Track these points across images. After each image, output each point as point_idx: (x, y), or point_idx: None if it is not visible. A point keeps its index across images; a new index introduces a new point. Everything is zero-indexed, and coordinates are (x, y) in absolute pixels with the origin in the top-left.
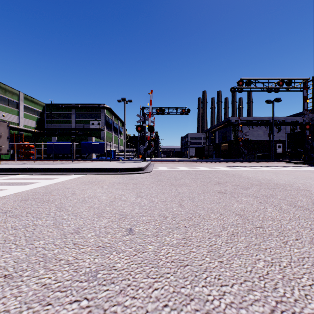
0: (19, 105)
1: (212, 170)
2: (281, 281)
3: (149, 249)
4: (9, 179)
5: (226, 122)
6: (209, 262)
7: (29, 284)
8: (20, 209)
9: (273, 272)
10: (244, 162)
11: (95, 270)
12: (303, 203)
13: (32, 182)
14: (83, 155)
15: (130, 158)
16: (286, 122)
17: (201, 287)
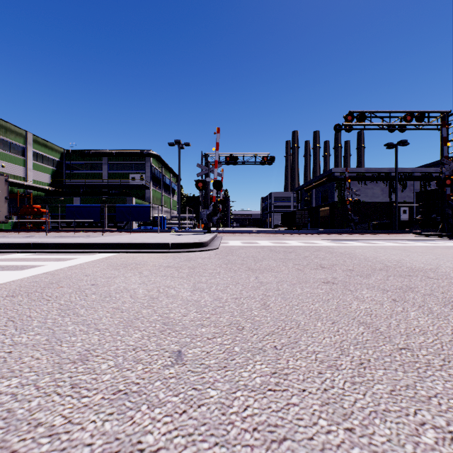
0: (26, 151)
1: (308, 246)
2: None
3: (210, 398)
4: (1, 260)
5: (328, 176)
6: (328, 432)
7: None
8: None
9: None
10: (354, 233)
11: (100, 452)
12: None
13: (34, 265)
14: (119, 223)
15: (188, 228)
16: (414, 176)
17: None
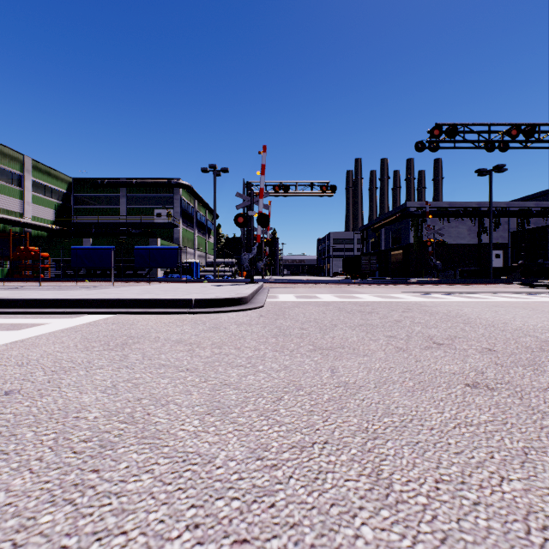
0: (23, 180)
1: (390, 302)
2: None
3: None
4: None
5: (401, 211)
6: None
7: None
8: None
9: None
10: (440, 284)
11: None
12: None
13: None
14: (140, 271)
15: (226, 277)
16: (509, 212)
17: None
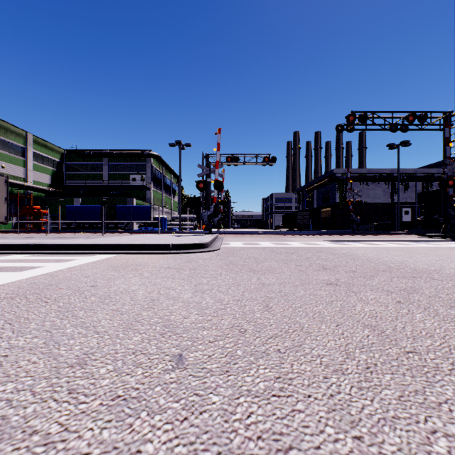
0: (26, 152)
1: (310, 247)
2: None
3: (212, 404)
4: None
5: (329, 176)
6: (335, 440)
7: None
8: None
9: None
10: (356, 234)
11: None
12: None
13: (33, 266)
14: (120, 224)
15: (189, 229)
16: (416, 177)
17: None
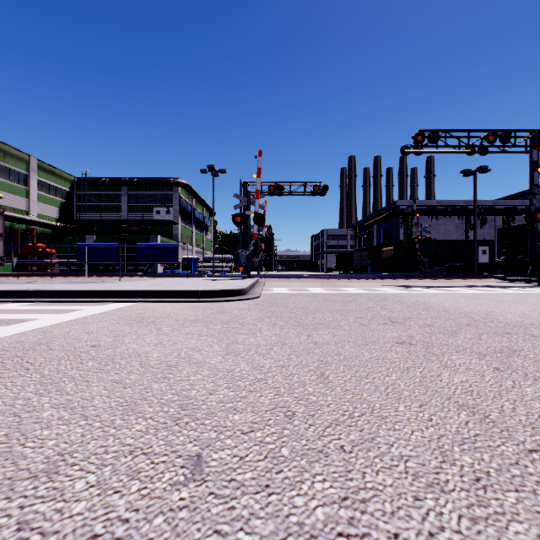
0: (29, 180)
1: (371, 294)
2: None
3: None
4: None
5: (391, 209)
6: None
7: None
8: None
9: None
10: (424, 278)
11: None
12: None
13: (25, 318)
14: (141, 266)
15: (223, 272)
16: (495, 210)
17: None
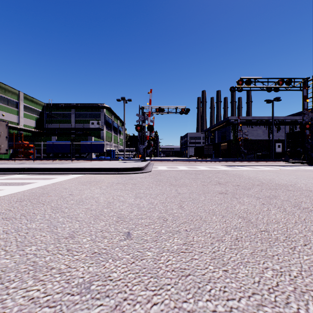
0: (18, 105)
1: (212, 170)
2: (293, 294)
3: (148, 256)
4: (6, 179)
5: (226, 121)
6: (213, 271)
7: (15, 298)
8: (14, 211)
9: (283, 283)
10: (243, 161)
11: (89, 281)
12: (307, 204)
13: (30, 182)
14: (83, 154)
15: (130, 158)
16: (285, 122)
17: (205, 302)
